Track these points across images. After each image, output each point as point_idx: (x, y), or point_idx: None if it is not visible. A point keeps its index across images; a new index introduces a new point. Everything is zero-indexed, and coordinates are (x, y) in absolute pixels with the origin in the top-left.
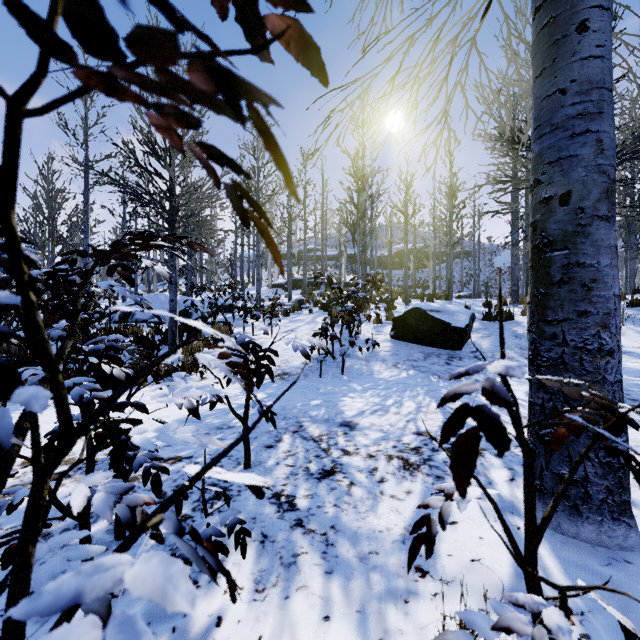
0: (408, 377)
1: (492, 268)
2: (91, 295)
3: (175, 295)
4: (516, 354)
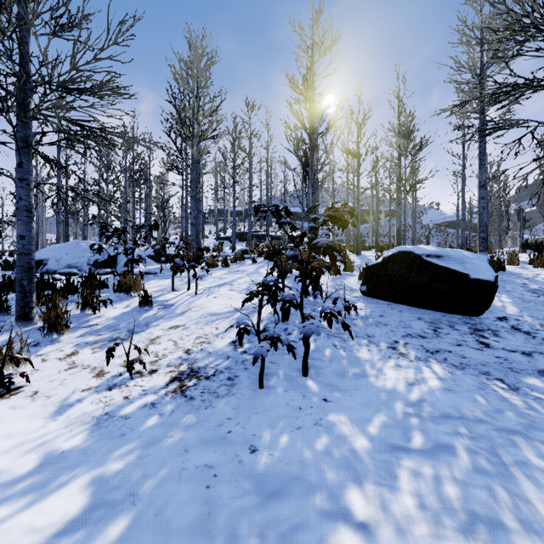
0: (449, 388)
1: (420, 225)
2: None
3: (28, 228)
4: None
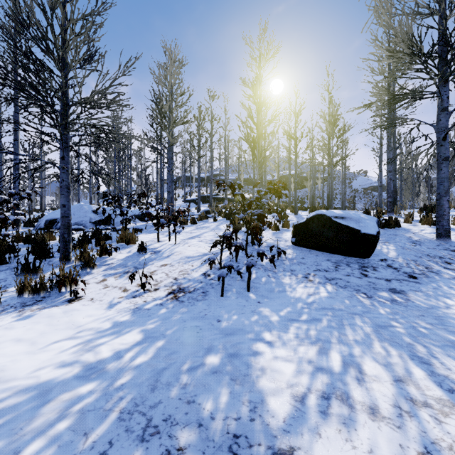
0: (331, 297)
1: (351, 189)
2: (7, 203)
3: (67, 200)
4: (430, 263)
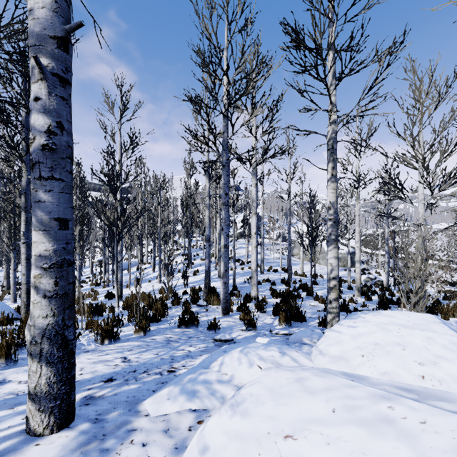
0: None
1: None
2: None
3: None
4: None
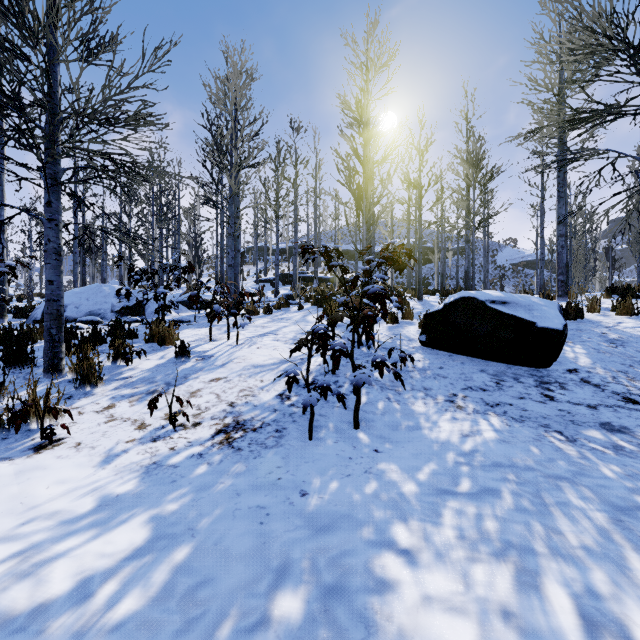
0: (504, 440)
1: (494, 265)
2: None
3: (57, 273)
4: None
